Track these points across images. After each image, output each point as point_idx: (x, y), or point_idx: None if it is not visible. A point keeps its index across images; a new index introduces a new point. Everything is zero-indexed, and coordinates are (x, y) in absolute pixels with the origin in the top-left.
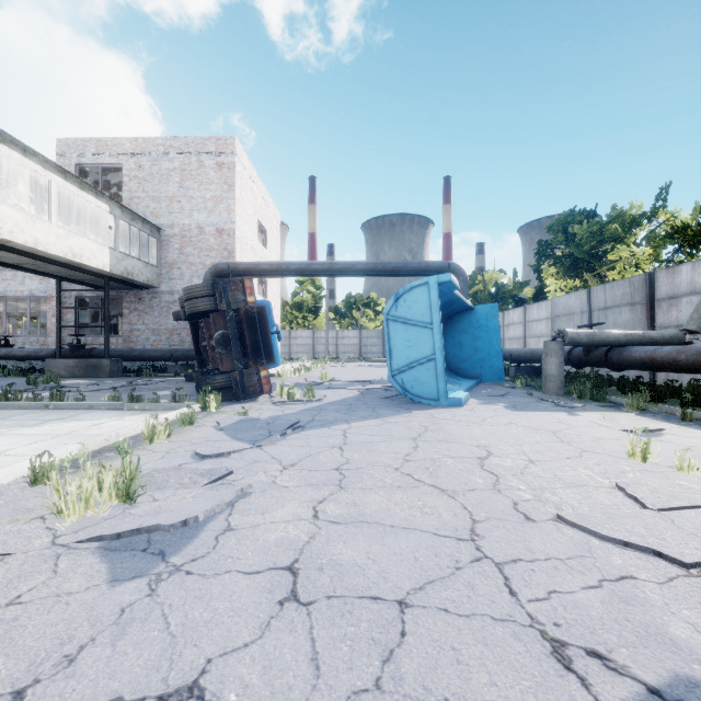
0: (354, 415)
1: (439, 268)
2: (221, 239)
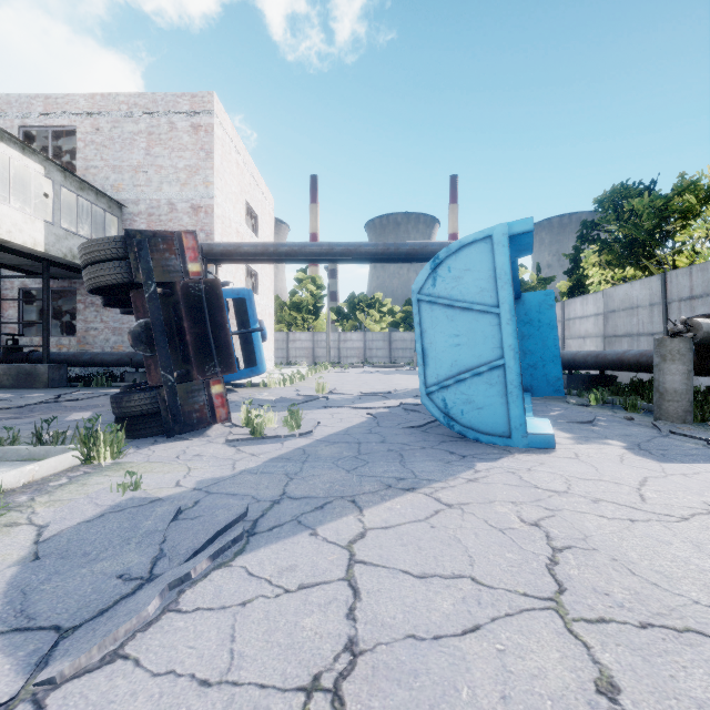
0: (367, 478)
1: None
2: (197, 218)
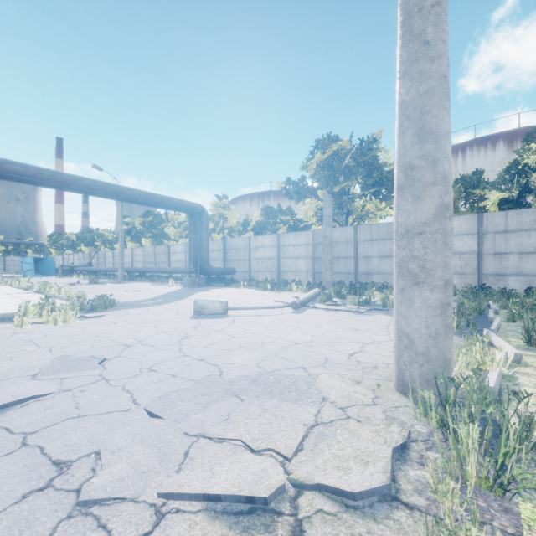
0: None
1: (38, 244)
2: None
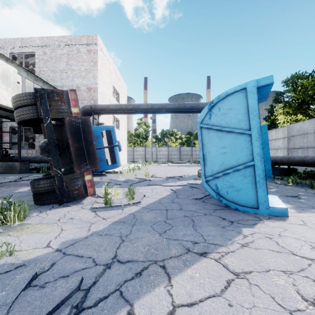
0: (173, 241)
1: None
2: (90, 93)
